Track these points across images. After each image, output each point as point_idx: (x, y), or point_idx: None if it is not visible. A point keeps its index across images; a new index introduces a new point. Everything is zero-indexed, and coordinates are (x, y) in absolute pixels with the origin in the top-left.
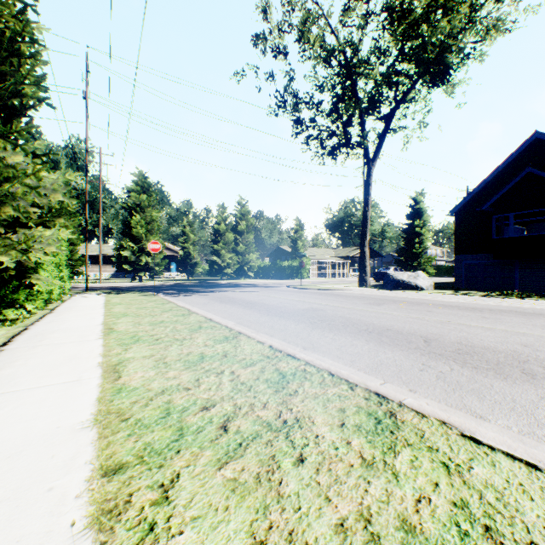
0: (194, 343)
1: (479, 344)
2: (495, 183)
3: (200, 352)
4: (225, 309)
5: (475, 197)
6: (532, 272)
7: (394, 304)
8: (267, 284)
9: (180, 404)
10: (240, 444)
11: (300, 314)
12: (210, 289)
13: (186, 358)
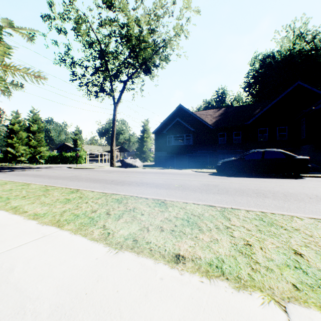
0: (5, 187)
1: (128, 180)
2: (168, 122)
3: (10, 189)
4: (21, 178)
5: (162, 127)
6: (179, 159)
7: (117, 172)
8: (54, 167)
9: (6, 196)
10: (30, 198)
11: (67, 178)
12: (7, 170)
13: (3, 190)
